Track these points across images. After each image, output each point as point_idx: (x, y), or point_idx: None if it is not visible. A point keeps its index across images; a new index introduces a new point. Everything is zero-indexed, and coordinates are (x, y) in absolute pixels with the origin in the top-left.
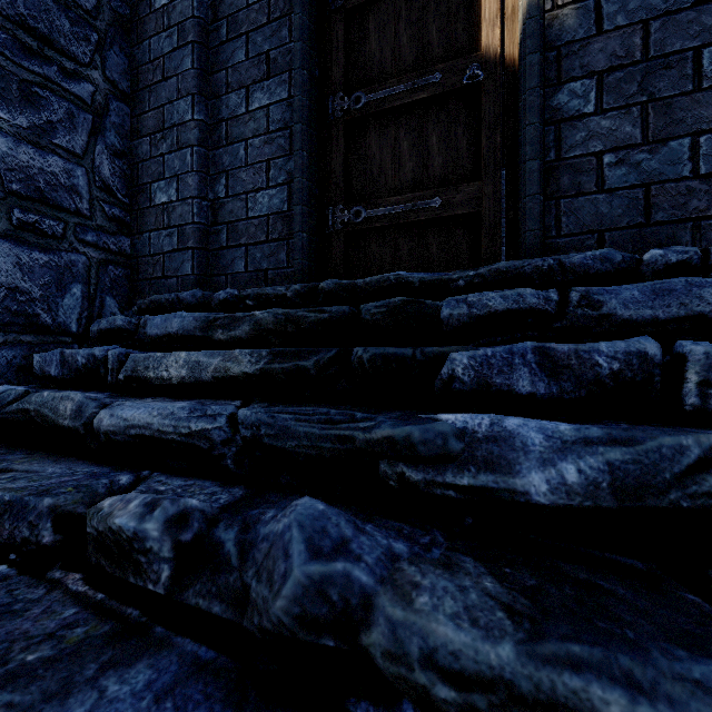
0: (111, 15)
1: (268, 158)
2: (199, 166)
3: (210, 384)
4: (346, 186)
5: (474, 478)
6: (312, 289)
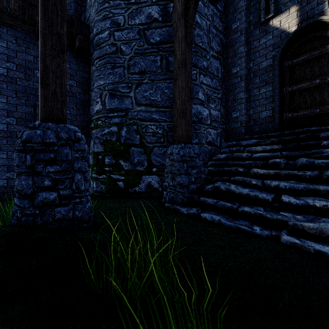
0: (222, 77)
1: (265, 104)
2: (245, 107)
3: (268, 151)
4: (288, 108)
5: (327, 154)
6: (282, 133)
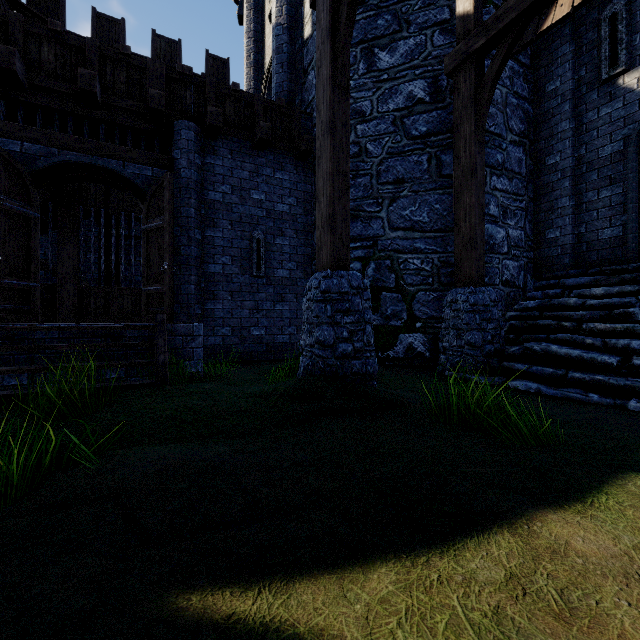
0: (528, 172)
1: (610, 216)
2: (572, 222)
3: (614, 295)
4: None
5: None
6: None
